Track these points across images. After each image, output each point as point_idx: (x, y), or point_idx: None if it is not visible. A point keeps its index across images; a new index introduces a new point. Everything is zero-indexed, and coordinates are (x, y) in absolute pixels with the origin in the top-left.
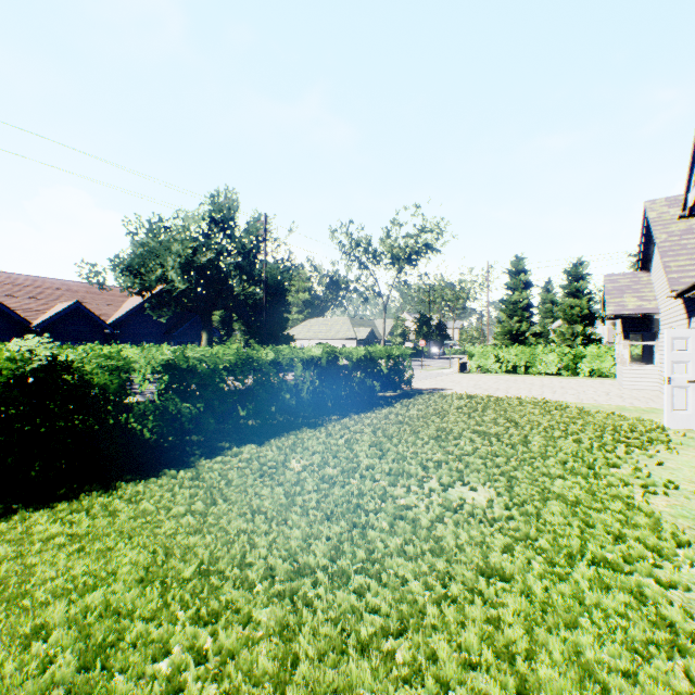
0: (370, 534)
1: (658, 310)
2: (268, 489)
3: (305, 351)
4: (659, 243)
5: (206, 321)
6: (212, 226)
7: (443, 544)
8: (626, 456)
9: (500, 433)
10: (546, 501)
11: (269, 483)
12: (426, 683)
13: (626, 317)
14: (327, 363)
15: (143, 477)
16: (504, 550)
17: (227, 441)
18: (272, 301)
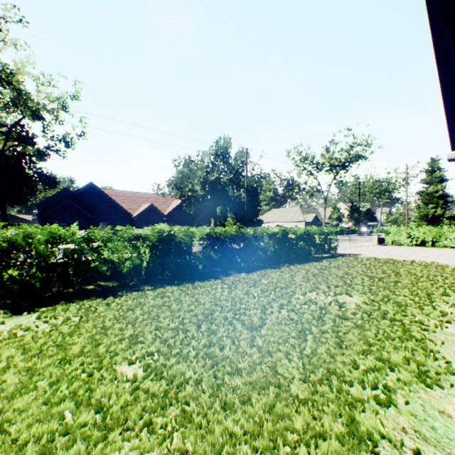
0: (295, 304)
1: None
2: (253, 288)
3: (269, 229)
4: None
5: (213, 213)
6: (216, 158)
7: (326, 309)
8: None
9: (382, 277)
10: (387, 302)
11: (253, 286)
12: (306, 333)
13: None
14: (281, 236)
15: (202, 280)
16: (353, 313)
17: (232, 271)
18: (249, 199)
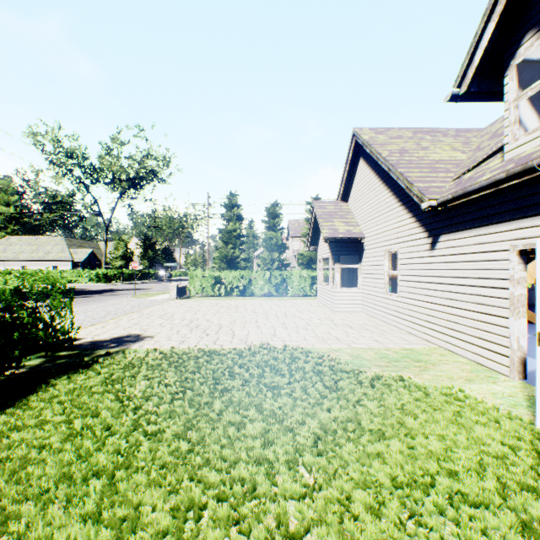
0: None
1: (364, 234)
2: None
3: None
4: (387, 157)
5: None
6: None
7: None
8: None
9: None
10: None
11: None
12: None
13: (341, 240)
14: None
15: None
16: None
17: None
18: None
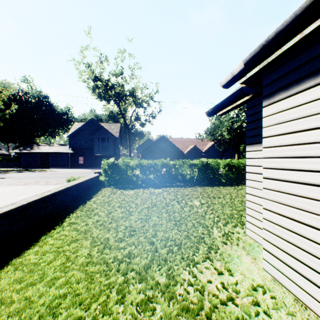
0: None
1: None
2: None
3: None
4: None
5: (236, 149)
6: (239, 111)
7: None
8: None
9: None
10: None
11: None
12: None
13: None
14: None
15: (223, 186)
16: None
17: (242, 184)
18: None
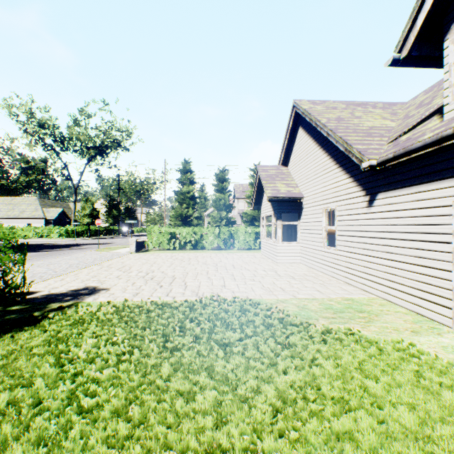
0: None
1: (303, 194)
2: None
3: None
4: (326, 123)
5: None
6: None
7: None
8: None
9: None
10: None
11: None
12: None
13: (282, 199)
14: None
15: None
16: None
17: None
18: None
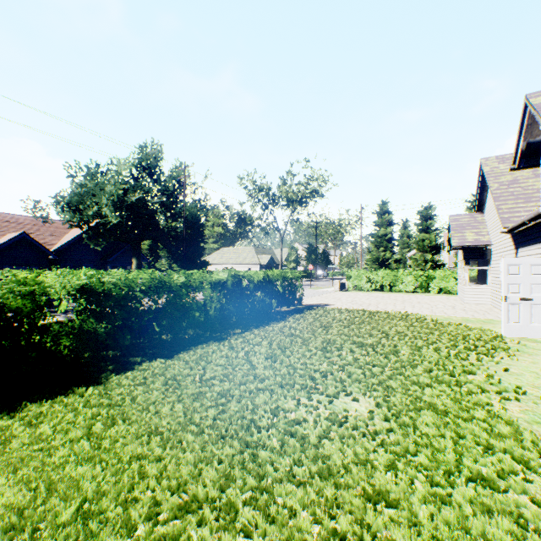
0: (262, 455)
1: (490, 242)
2: (169, 406)
3: (213, 275)
4: (493, 191)
5: (136, 250)
6: (141, 171)
7: (331, 464)
8: (478, 363)
9: (374, 344)
10: (420, 411)
11: (171, 400)
12: None
13: (466, 248)
14: (232, 285)
15: (51, 396)
16: (387, 468)
17: (140, 355)
18: (190, 233)
